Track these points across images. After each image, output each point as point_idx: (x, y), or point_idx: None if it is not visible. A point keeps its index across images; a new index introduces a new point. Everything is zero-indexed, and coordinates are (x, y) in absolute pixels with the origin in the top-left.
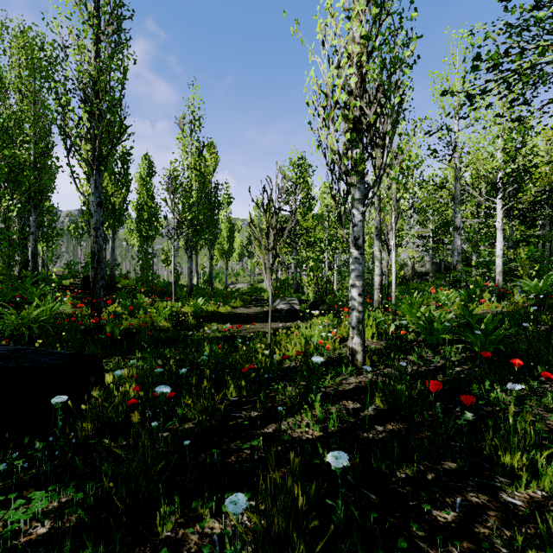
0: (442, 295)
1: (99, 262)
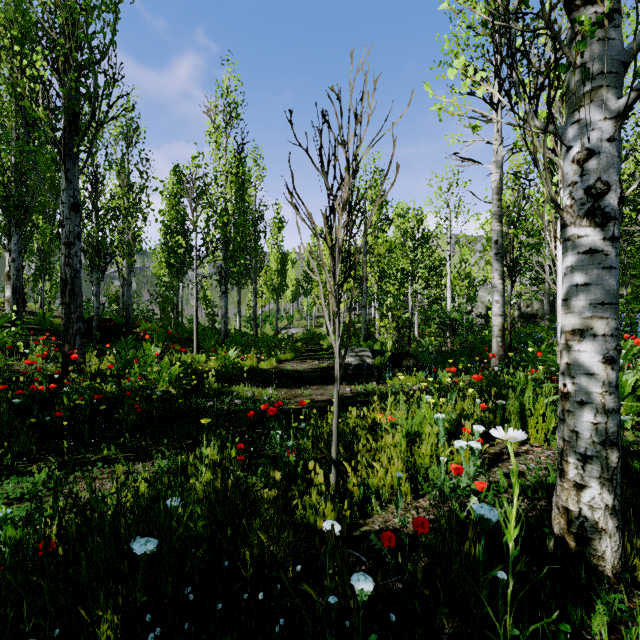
0: None
1: (74, 294)
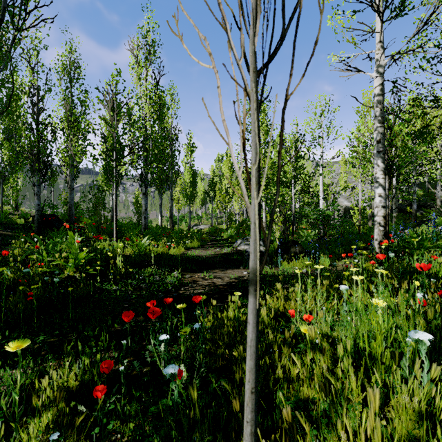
0: None
1: None
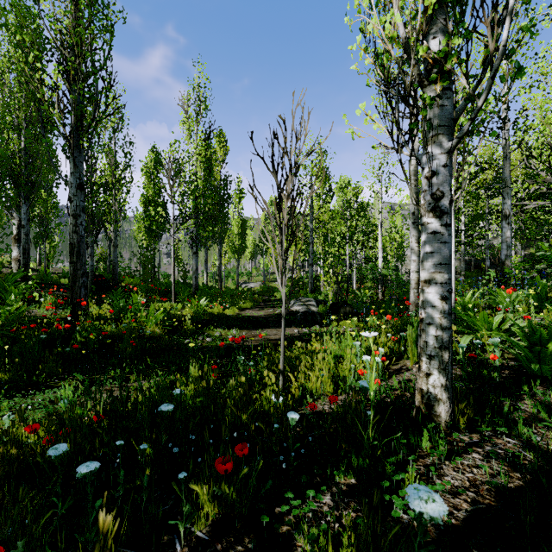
0: (502, 297)
1: (80, 255)
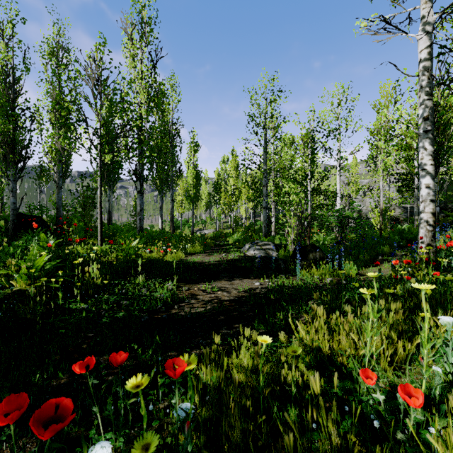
0: None
1: None
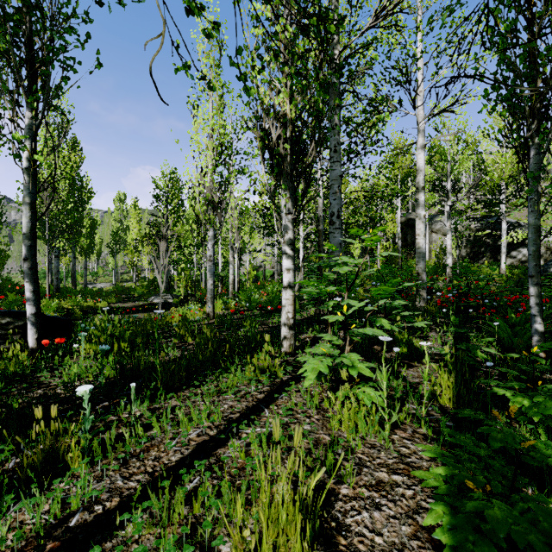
0: (270, 287)
1: None
